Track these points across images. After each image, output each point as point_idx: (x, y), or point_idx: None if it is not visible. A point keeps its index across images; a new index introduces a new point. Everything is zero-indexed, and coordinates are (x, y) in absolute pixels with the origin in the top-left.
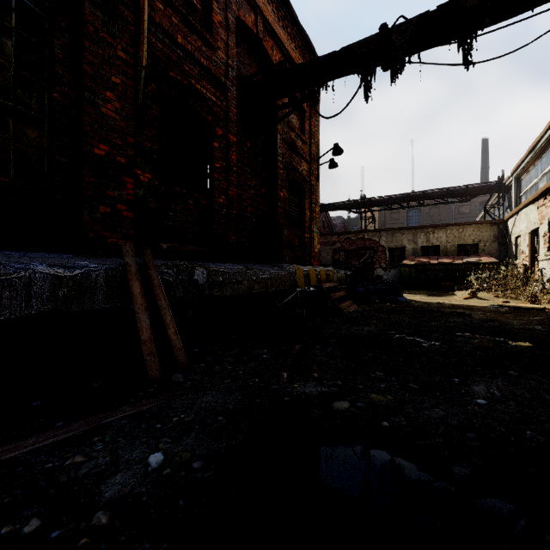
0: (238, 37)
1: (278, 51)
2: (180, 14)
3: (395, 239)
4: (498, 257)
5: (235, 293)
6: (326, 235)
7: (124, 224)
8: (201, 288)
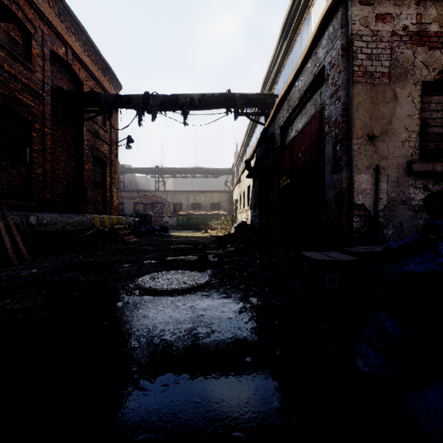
0: (52, 59)
1: (85, 70)
2: (6, 50)
3: (176, 197)
4: (229, 211)
5: (54, 229)
6: (129, 192)
7: None
8: (34, 226)
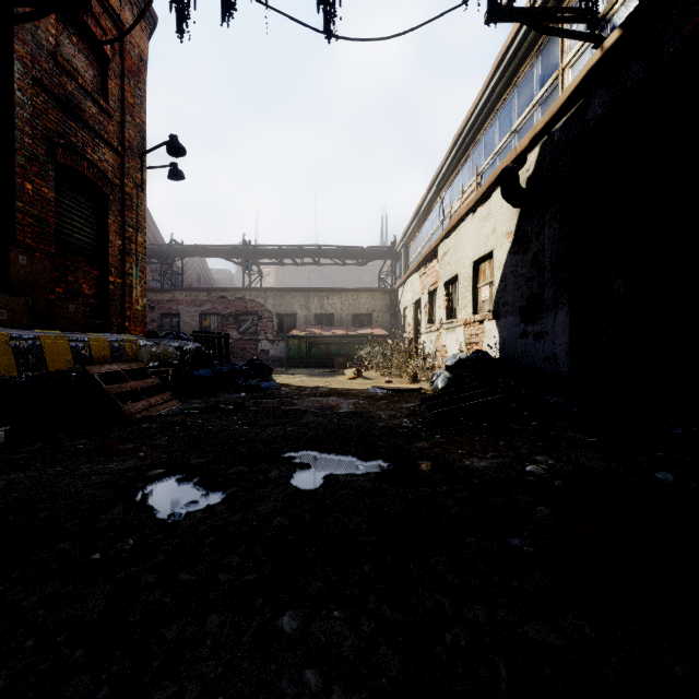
0: None
1: None
2: None
3: (285, 302)
4: (390, 329)
5: None
6: (191, 291)
7: None
8: None
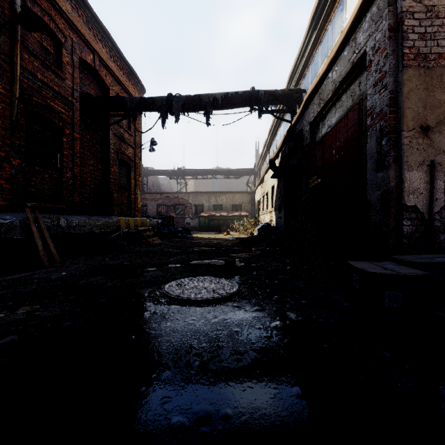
0: (80, 67)
1: (111, 76)
2: (39, 59)
3: (198, 199)
4: (251, 212)
5: (82, 232)
6: (152, 194)
7: (4, 192)
8: (63, 229)
